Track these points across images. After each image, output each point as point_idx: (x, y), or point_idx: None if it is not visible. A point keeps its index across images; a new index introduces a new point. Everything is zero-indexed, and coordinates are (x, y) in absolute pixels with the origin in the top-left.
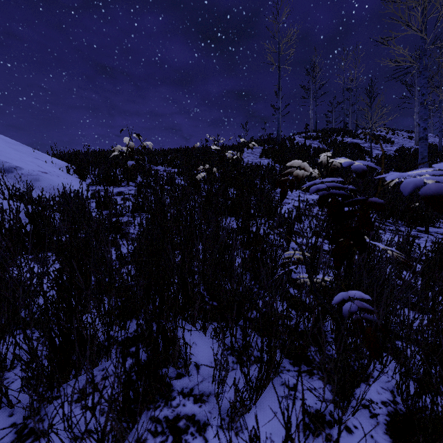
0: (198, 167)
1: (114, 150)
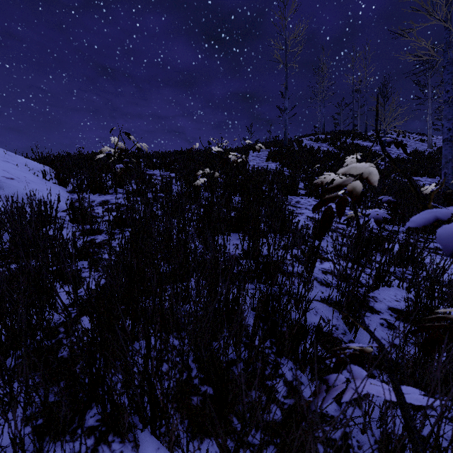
0: (199, 171)
1: (101, 152)
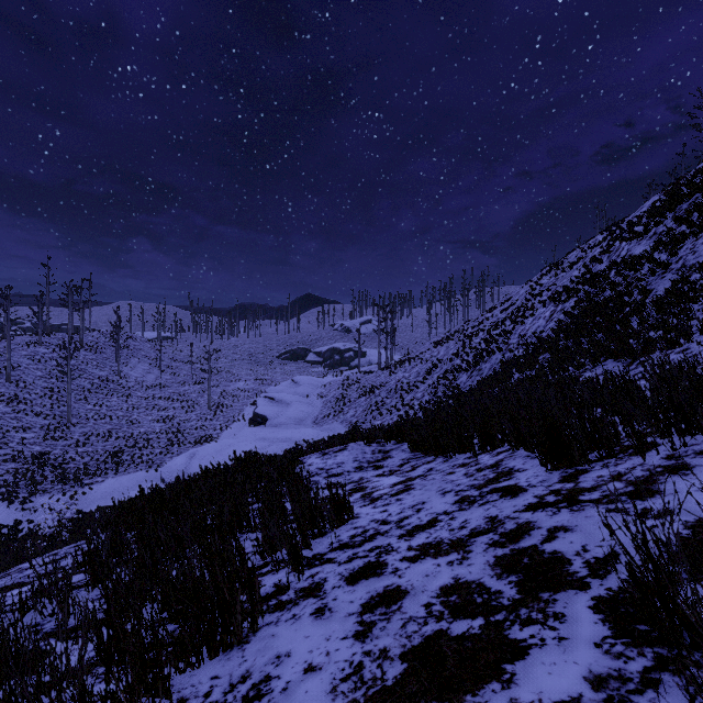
0: None
1: None
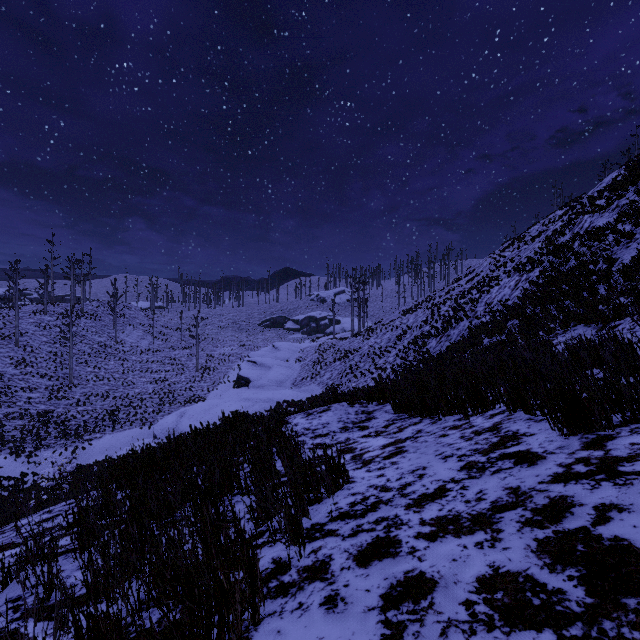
0: None
1: None
